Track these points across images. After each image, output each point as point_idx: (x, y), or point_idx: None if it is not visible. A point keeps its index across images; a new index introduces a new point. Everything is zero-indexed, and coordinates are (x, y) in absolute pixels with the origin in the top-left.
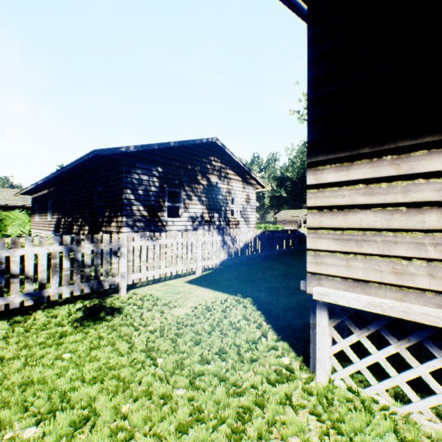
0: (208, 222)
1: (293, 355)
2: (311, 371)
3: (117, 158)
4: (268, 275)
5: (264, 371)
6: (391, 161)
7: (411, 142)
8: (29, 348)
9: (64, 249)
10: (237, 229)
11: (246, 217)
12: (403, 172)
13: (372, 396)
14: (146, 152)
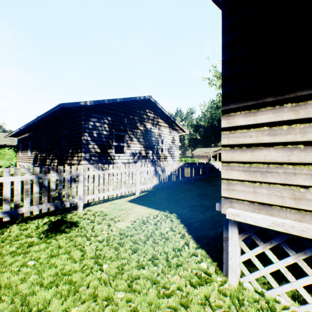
0: (144, 157)
1: (210, 260)
2: (224, 275)
3: (78, 110)
4: (188, 196)
5: (187, 275)
6: (291, 108)
7: (308, 92)
8: (1, 256)
9: (34, 177)
10: (166, 162)
11: (172, 153)
12: (301, 116)
13: (275, 297)
14: (99, 106)
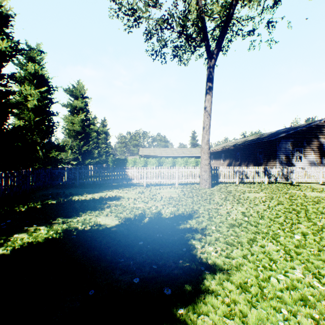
0: (318, 163)
1: None
2: None
3: (274, 139)
4: None
5: None
6: None
7: None
8: (287, 186)
9: (280, 170)
10: None
11: None
12: None
13: None
14: (285, 134)
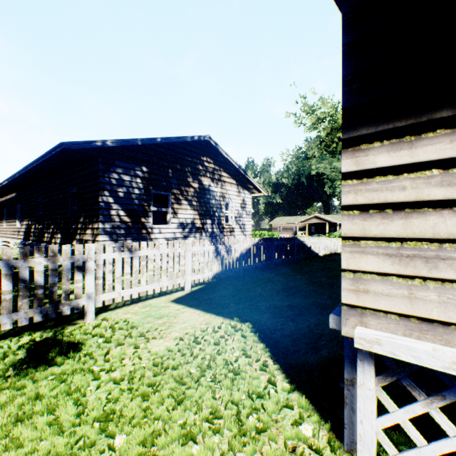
0: (200, 229)
1: (316, 418)
2: (346, 450)
3: (92, 154)
4: (268, 291)
5: (278, 455)
6: None
7: None
8: None
9: (3, 265)
10: (232, 237)
11: (242, 224)
12: None
13: None
14: (128, 149)
